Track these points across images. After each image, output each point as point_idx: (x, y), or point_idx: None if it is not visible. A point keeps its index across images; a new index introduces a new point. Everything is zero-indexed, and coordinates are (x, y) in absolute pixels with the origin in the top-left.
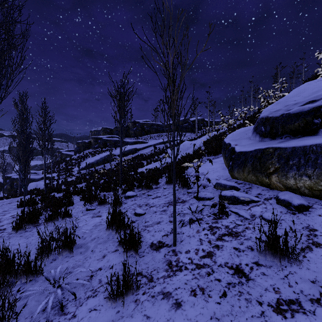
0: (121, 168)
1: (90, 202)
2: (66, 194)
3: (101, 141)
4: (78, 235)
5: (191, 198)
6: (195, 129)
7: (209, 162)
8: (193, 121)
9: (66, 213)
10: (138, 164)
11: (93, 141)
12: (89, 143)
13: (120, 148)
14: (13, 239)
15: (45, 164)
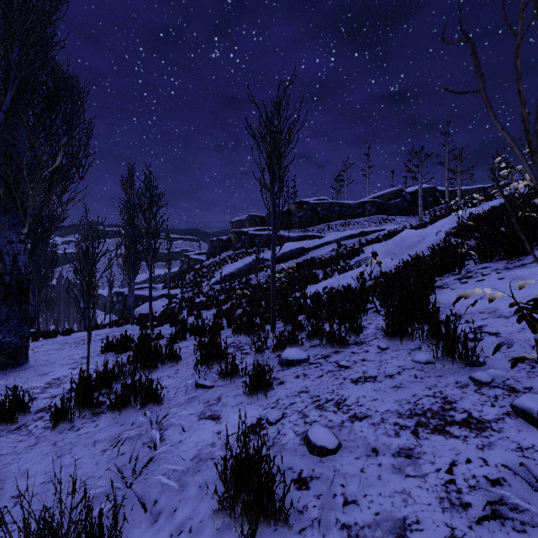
0: (272, 289)
1: (208, 364)
2: (176, 335)
3: (246, 236)
4: (142, 497)
5: (504, 413)
6: (416, 207)
7: (498, 278)
8: (413, 192)
9: (151, 393)
10: (308, 277)
11: (234, 238)
12: (228, 240)
13: (271, 246)
14: (38, 449)
15: (151, 276)
